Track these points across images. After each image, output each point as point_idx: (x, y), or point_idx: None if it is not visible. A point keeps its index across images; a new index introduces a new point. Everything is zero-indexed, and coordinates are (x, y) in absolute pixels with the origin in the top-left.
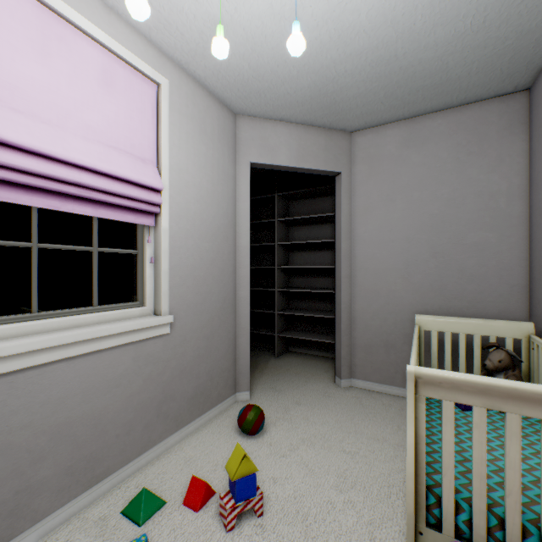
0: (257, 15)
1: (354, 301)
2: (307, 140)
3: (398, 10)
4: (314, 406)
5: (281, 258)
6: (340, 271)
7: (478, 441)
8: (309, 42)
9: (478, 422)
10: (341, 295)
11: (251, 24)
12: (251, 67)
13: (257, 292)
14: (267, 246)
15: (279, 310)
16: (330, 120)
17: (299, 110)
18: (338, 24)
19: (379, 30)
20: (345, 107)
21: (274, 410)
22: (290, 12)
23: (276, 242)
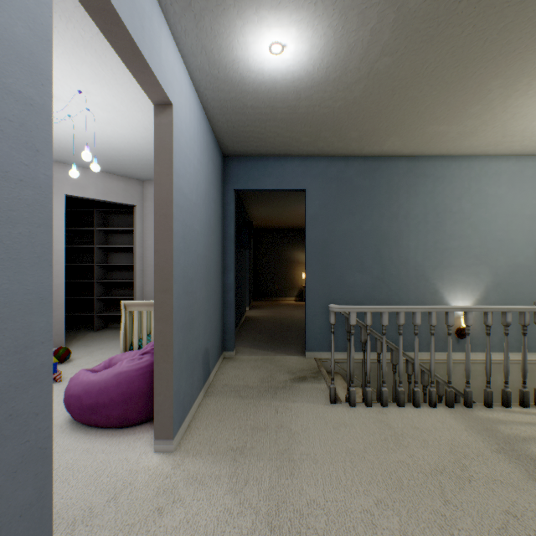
0: (61, 135)
1: (146, 285)
2: (111, 183)
3: (140, 149)
4: (112, 348)
5: (101, 257)
6: (136, 267)
7: (144, 322)
8: (97, 147)
9: (144, 316)
10: (137, 282)
11: (58, 136)
12: (61, 147)
13: (81, 284)
14: (88, 247)
15: (99, 296)
16: (126, 174)
17: (102, 167)
18: (111, 146)
19: (135, 151)
20: (133, 171)
21: (83, 353)
22: (81, 138)
23: (95, 245)
